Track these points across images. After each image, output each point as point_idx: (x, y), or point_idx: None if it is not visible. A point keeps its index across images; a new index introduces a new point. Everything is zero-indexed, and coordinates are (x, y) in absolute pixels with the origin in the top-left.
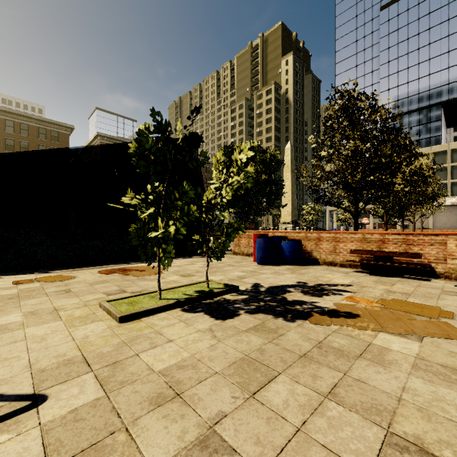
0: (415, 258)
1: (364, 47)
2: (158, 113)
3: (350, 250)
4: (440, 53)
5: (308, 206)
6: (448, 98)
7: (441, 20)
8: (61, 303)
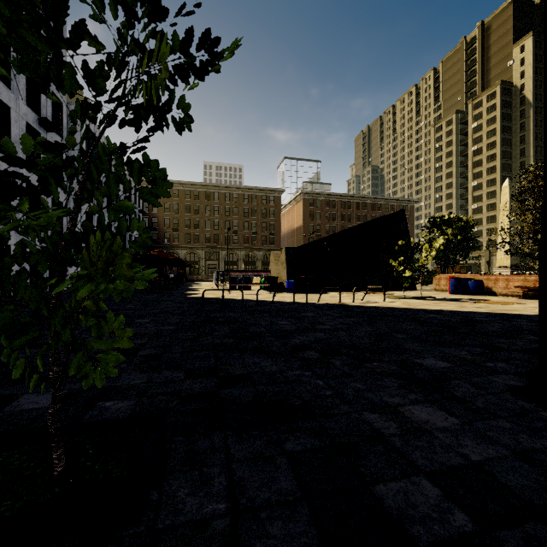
0: None
1: None
2: (407, 239)
3: (514, 286)
4: None
5: None
6: None
7: None
8: (369, 297)
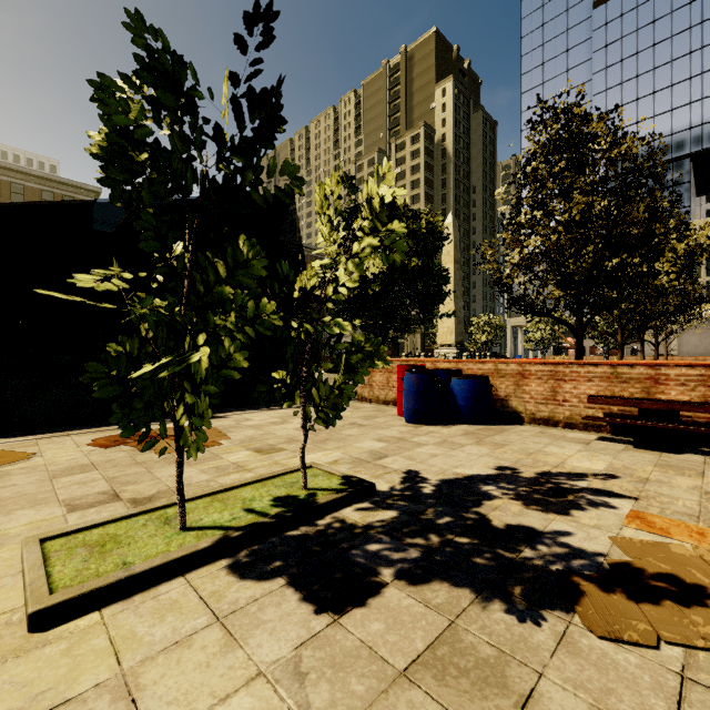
0: None
1: (567, 67)
2: (156, 33)
3: (588, 398)
4: (688, 76)
5: (479, 319)
6: (702, 148)
7: (691, 23)
8: None
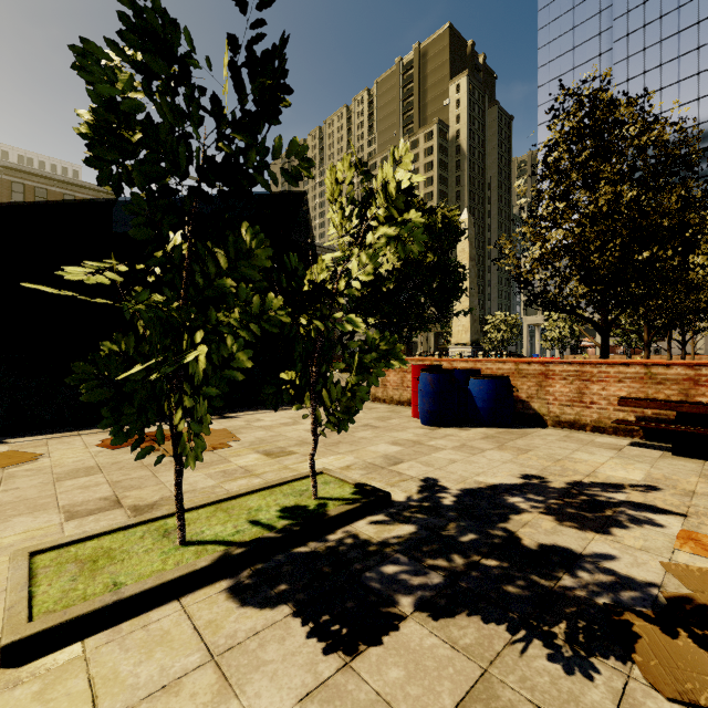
0: None
1: (586, 58)
2: None
3: (618, 400)
4: None
5: (495, 318)
6: None
7: None
8: None
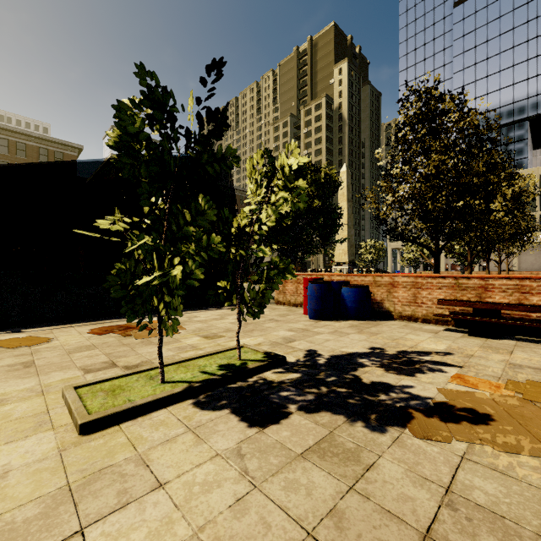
0: (533, 313)
1: (434, 52)
2: (152, 75)
3: (438, 301)
4: (526, 58)
5: (366, 243)
6: (537, 113)
7: (528, 18)
8: (4, 388)
